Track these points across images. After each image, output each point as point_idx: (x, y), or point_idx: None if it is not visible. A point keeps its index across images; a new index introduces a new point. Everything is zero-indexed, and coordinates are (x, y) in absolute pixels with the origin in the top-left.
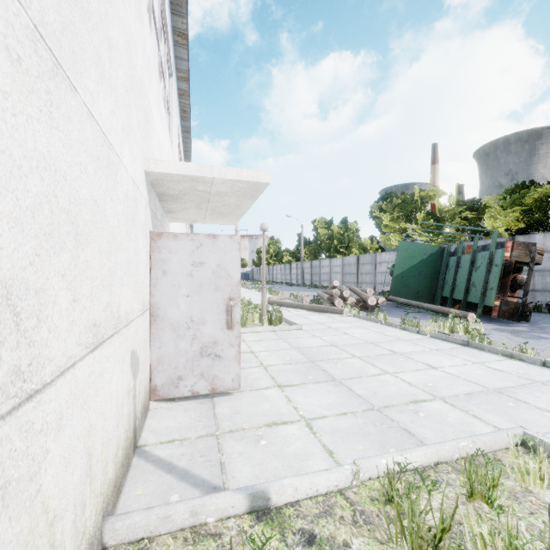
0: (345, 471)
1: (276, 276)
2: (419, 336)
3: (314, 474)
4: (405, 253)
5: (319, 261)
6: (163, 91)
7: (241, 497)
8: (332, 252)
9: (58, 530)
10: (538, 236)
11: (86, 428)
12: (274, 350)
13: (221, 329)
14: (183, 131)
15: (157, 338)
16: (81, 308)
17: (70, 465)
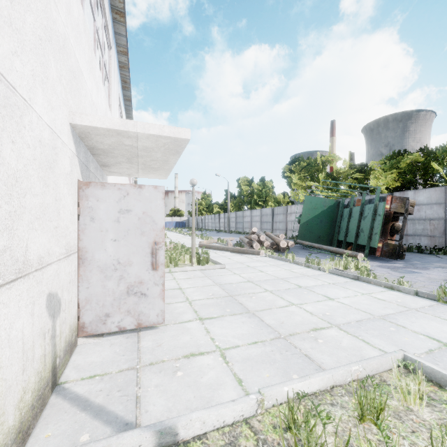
0: (251, 401)
1: (207, 224)
2: (320, 272)
3: (222, 406)
4: (309, 205)
5: (242, 212)
6: (101, 60)
7: (149, 435)
8: (252, 204)
9: None
10: (410, 193)
11: None
12: (200, 286)
13: (146, 270)
14: (125, 99)
15: (85, 279)
16: None
17: None
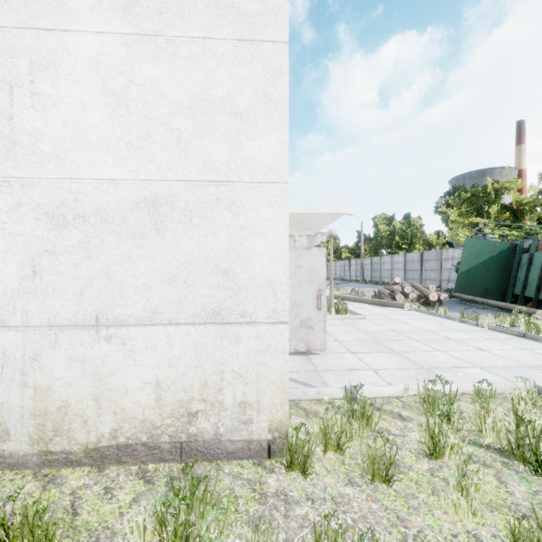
0: (399, 387)
1: (334, 272)
2: (477, 328)
3: (381, 386)
4: (471, 250)
5: (379, 258)
6: None
7: (341, 390)
8: (393, 248)
9: None
10: None
11: None
12: (344, 331)
13: (313, 310)
14: None
15: None
16: None
17: None
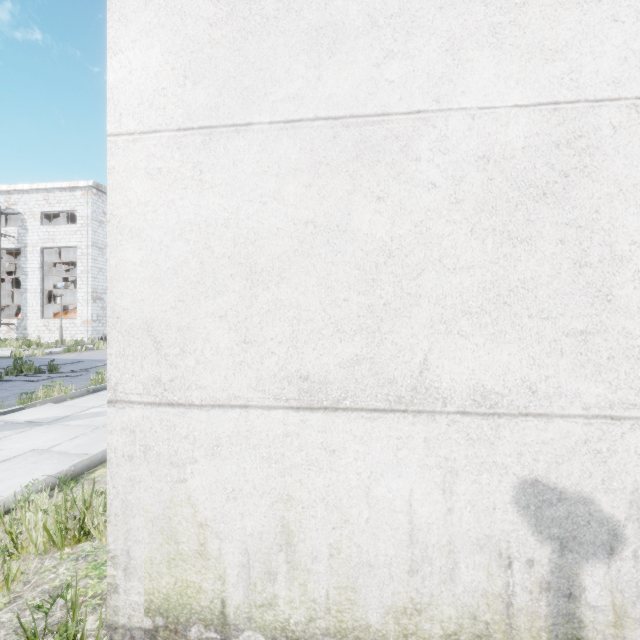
0: None
1: None
2: None
3: None
4: None
5: None
6: None
7: None
8: None
9: (214, 543)
10: None
11: (277, 490)
12: None
13: None
14: None
15: None
16: (263, 351)
17: (236, 501)
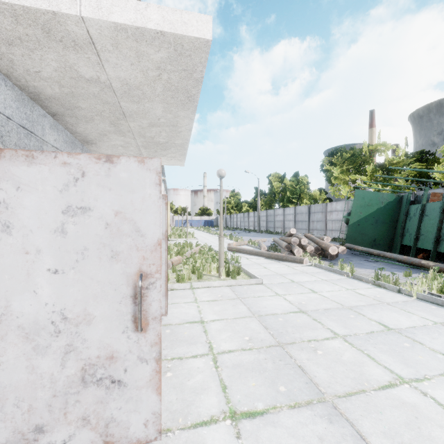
0: None
1: (236, 223)
2: (403, 297)
3: None
4: (361, 201)
5: (273, 210)
6: None
7: None
8: (285, 202)
9: None
10: None
11: None
12: (229, 318)
13: (122, 331)
14: None
15: None
16: None
17: None
